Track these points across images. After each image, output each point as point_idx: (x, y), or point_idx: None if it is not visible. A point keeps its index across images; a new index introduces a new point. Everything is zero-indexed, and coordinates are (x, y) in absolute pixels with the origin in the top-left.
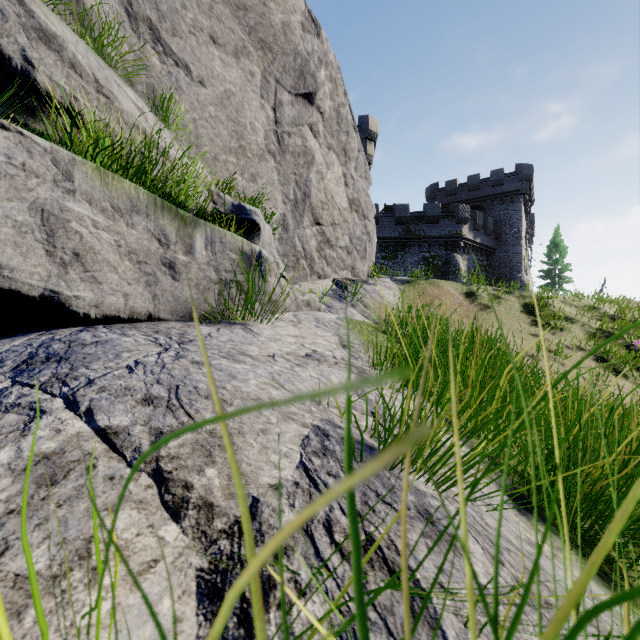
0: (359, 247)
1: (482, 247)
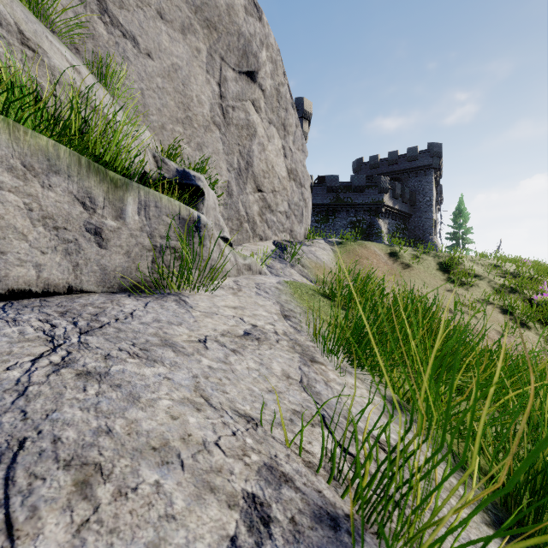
0: (297, 212)
1: (400, 213)
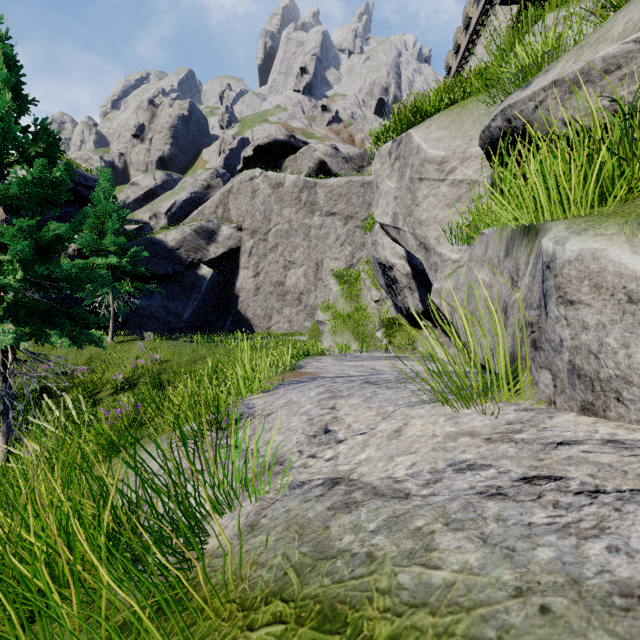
0: None
1: None
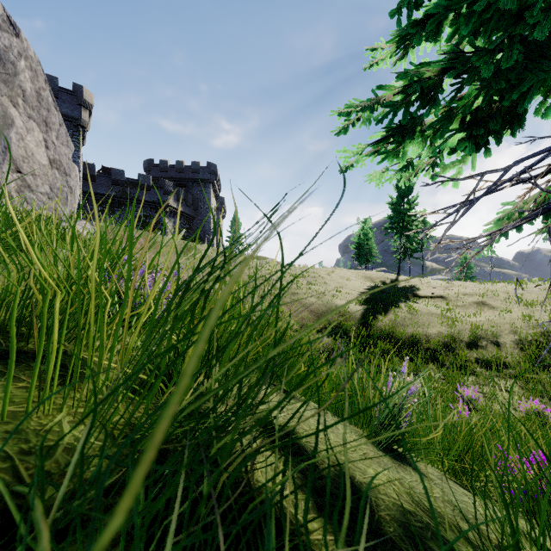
0: (60, 196)
1: (184, 214)
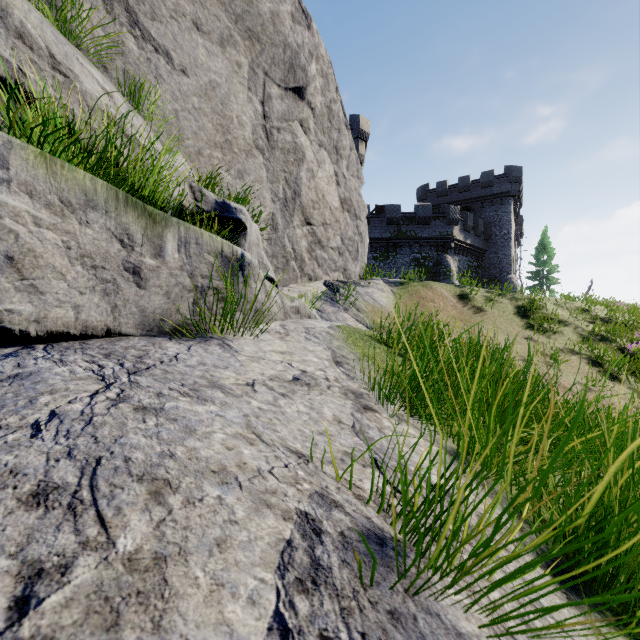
0: (351, 248)
1: (472, 248)
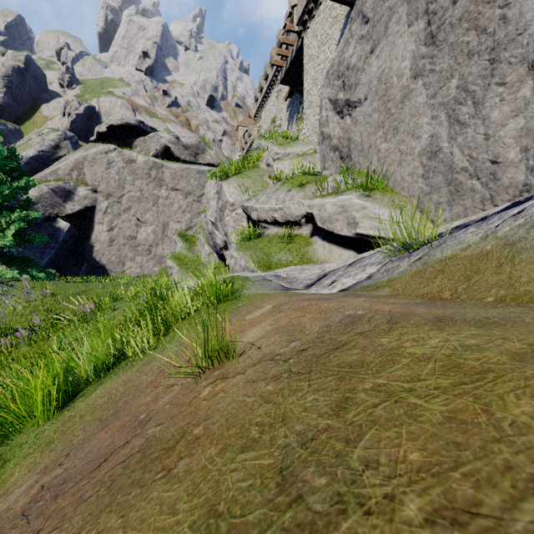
0: None
1: None
